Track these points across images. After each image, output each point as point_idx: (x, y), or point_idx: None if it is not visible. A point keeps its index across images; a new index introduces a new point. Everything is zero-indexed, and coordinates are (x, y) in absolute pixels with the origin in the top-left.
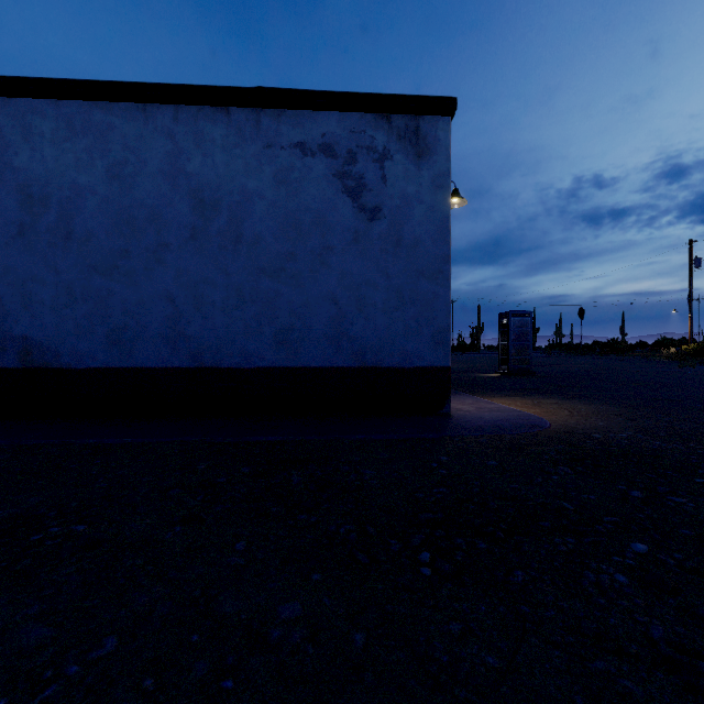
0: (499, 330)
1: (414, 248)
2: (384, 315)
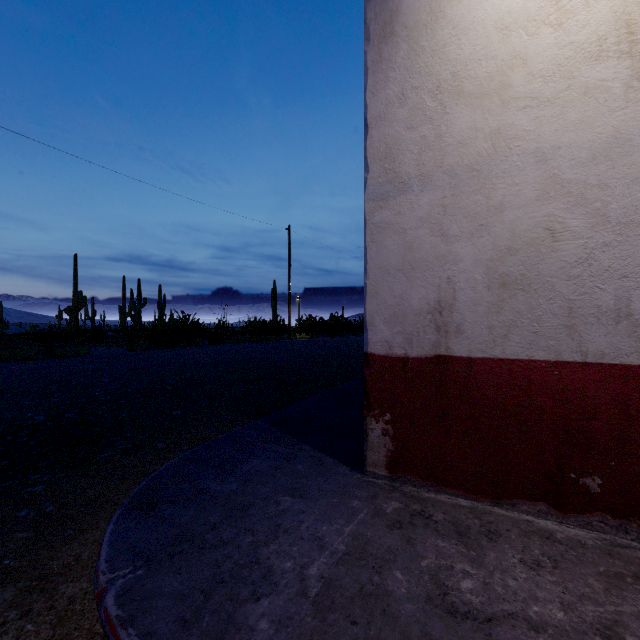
0: None
1: None
2: None
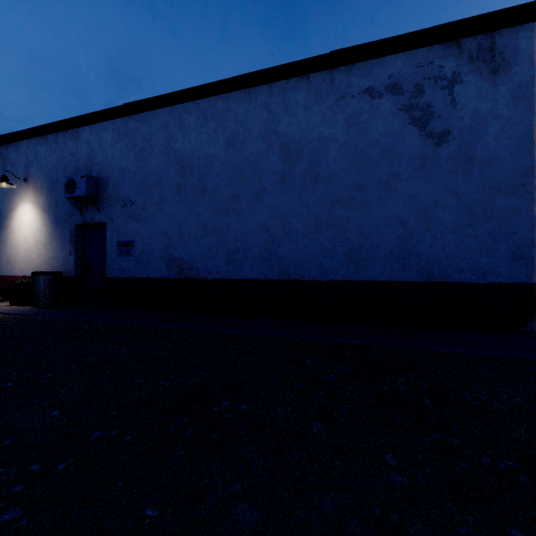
0: None
1: (488, 164)
2: (453, 232)
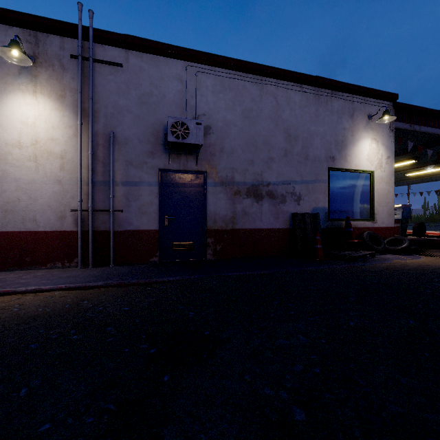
0: None
1: None
2: None
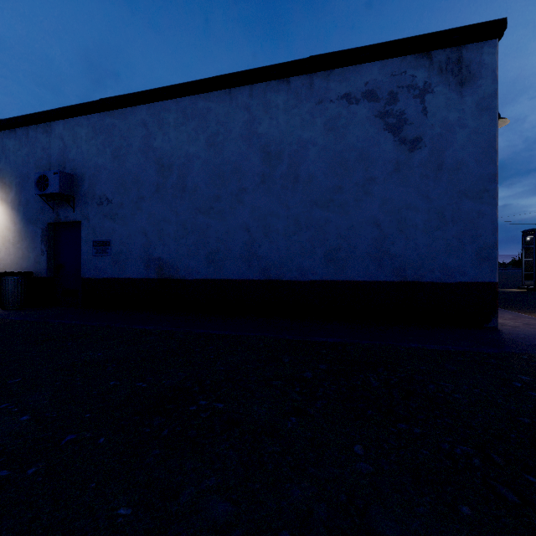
0: (522, 247)
1: (456, 170)
2: (424, 234)
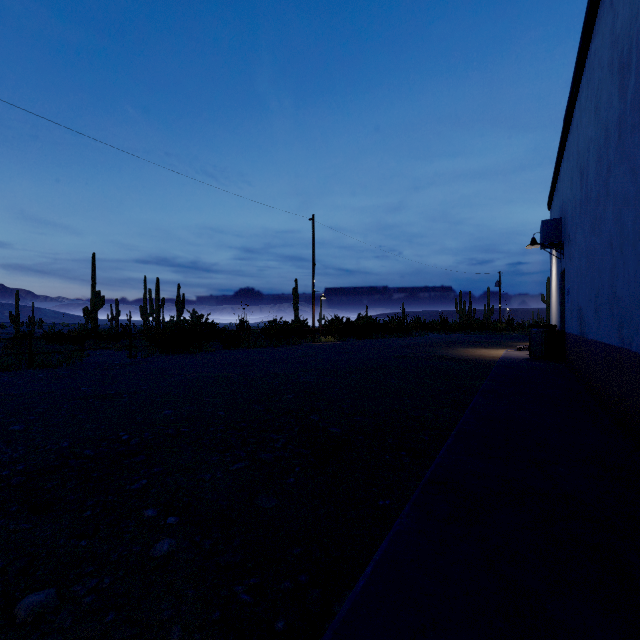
0: None
1: None
2: None
